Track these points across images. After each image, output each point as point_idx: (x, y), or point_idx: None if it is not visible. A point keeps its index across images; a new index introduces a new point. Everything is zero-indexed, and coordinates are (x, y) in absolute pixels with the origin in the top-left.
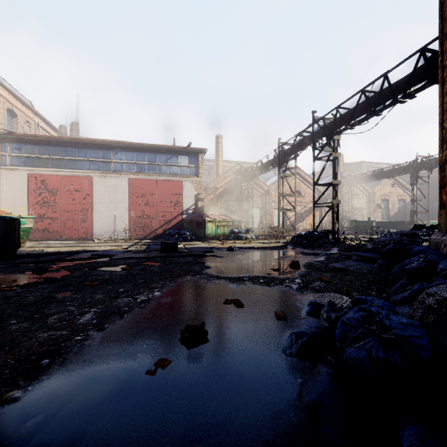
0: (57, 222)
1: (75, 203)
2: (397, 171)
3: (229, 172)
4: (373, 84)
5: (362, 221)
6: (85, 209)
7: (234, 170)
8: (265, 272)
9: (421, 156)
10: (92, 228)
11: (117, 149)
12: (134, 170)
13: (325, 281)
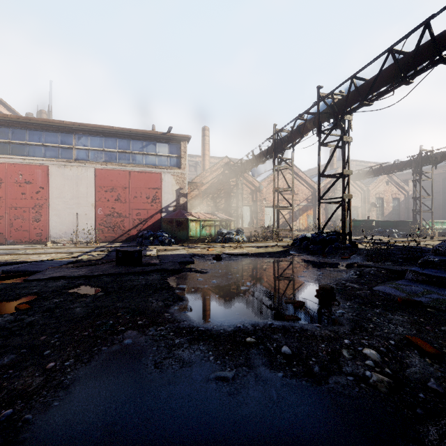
0: (1, 221)
1: (25, 198)
2: (398, 166)
3: (216, 166)
4: (406, 38)
5: (361, 220)
6: (38, 206)
7: (222, 163)
8: (280, 310)
9: (425, 149)
10: (48, 228)
11: (81, 133)
12: (102, 159)
13: (432, 354)
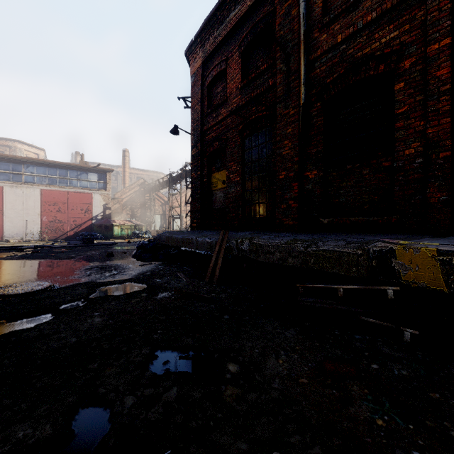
0: None
1: None
2: None
3: (134, 185)
4: None
5: None
6: None
7: (138, 183)
8: None
9: None
10: (2, 231)
11: (29, 164)
12: (46, 182)
13: None
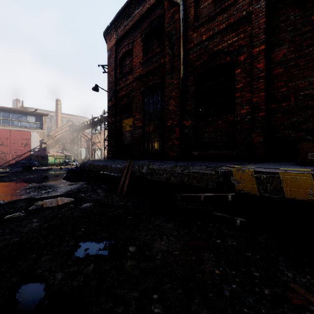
0: None
1: None
2: None
3: (65, 126)
4: None
5: None
6: None
7: (68, 124)
8: None
9: None
10: None
11: None
12: None
13: None
